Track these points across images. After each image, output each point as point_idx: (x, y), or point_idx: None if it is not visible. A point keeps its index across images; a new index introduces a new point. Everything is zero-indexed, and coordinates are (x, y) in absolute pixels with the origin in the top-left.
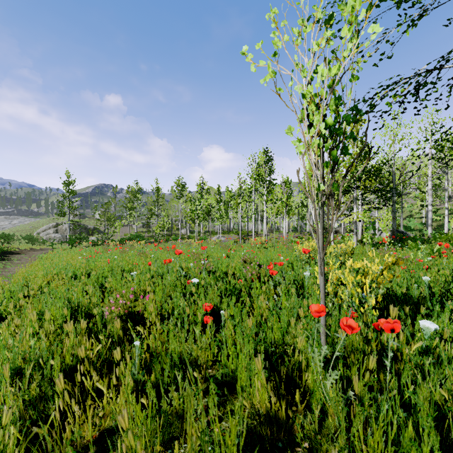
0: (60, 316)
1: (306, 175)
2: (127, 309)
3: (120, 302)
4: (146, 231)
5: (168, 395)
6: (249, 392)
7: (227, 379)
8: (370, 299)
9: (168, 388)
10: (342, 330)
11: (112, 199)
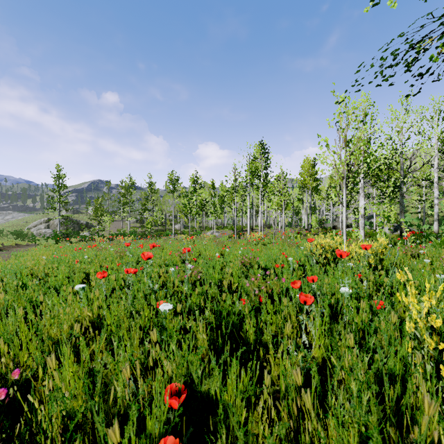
0: None
1: None
2: None
3: None
4: (139, 226)
5: None
6: None
7: None
8: None
9: None
10: None
11: (105, 194)
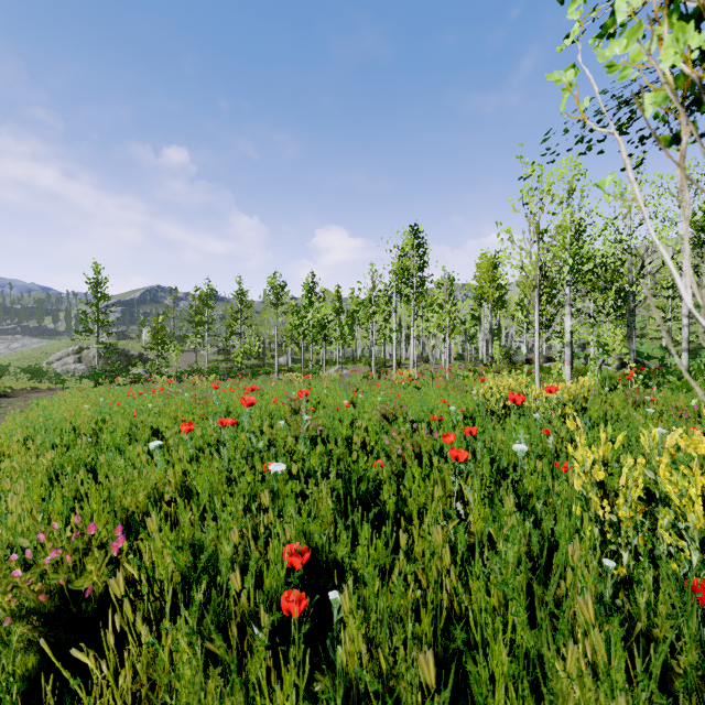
0: None
1: (681, 109)
2: (43, 591)
3: (16, 574)
4: (223, 359)
5: None
6: None
7: None
8: None
9: None
10: None
11: (169, 308)
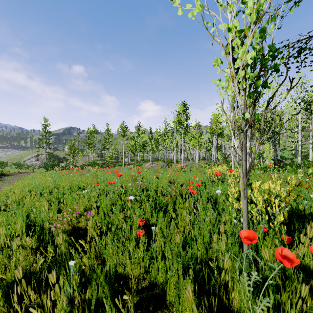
0: (20, 228)
1: (230, 105)
2: (71, 225)
3: (65, 219)
4: (100, 159)
5: (102, 310)
6: (178, 309)
7: (157, 291)
8: (279, 216)
9: (102, 304)
10: (265, 251)
11: (76, 137)
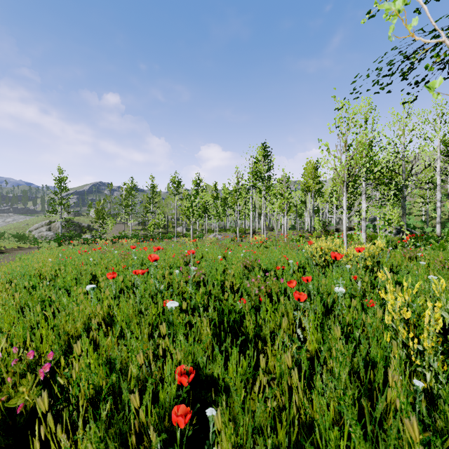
0: None
1: None
2: None
3: None
4: (141, 228)
5: None
6: None
7: None
8: None
9: None
10: None
11: (107, 196)
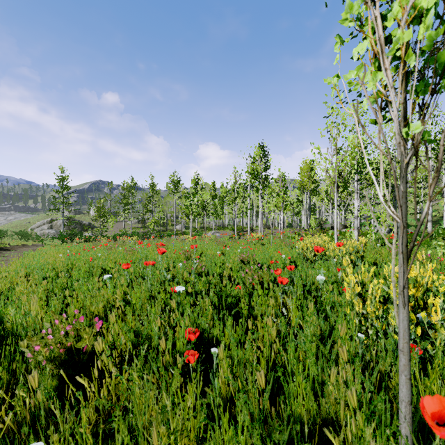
0: None
1: (374, 112)
2: (62, 347)
3: (49, 337)
4: (141, 226)
5: None
6: None
7: None
8: (444, 329)
9: None
10: None
11: (107, 195)
